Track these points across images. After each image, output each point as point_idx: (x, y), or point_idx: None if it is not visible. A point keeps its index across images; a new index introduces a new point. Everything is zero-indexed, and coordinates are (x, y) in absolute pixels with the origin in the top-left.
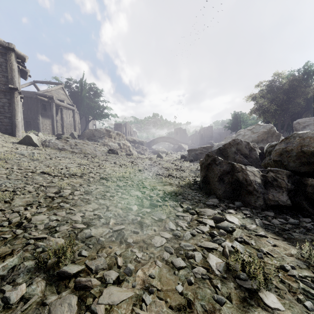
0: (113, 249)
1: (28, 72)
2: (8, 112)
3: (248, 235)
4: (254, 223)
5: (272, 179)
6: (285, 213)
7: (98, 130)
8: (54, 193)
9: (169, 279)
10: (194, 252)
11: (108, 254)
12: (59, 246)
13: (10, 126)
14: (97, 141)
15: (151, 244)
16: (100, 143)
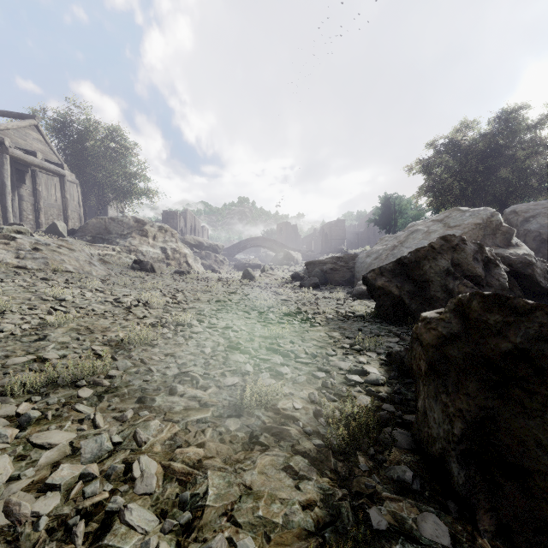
0: None
1: None
2: None
3: None
4: None
5: None
6: None
7: (118, 219)
8: None
9: None
10: None
11: None
12: None
13: None
14: (114, 243)
15: None
16: (120, 246)
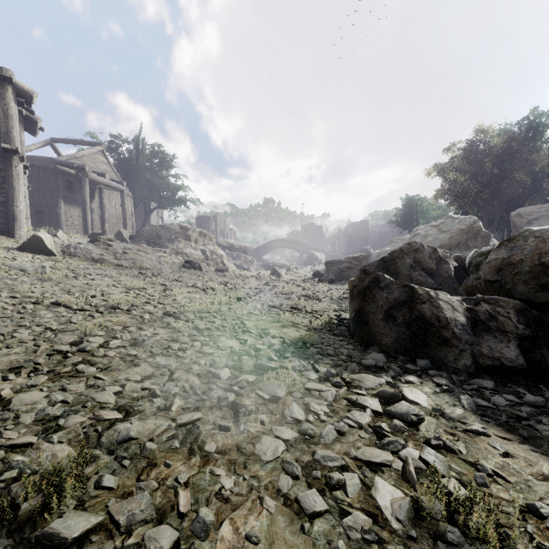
0: (172, 470)
1: (39, 122)
2: (1, 192)
3: (451, 430)
4: (458, 405)
5: (487, 316)
6: (513, 381)
7: (166, 226)
8: (69, 344)
9: (290, 545)
10: (343, 475)
11: (160, 483)
12: (51, 468)
13: (4, 219)
14: (164, 246)
15: (255, 455)
16: (170, 249)
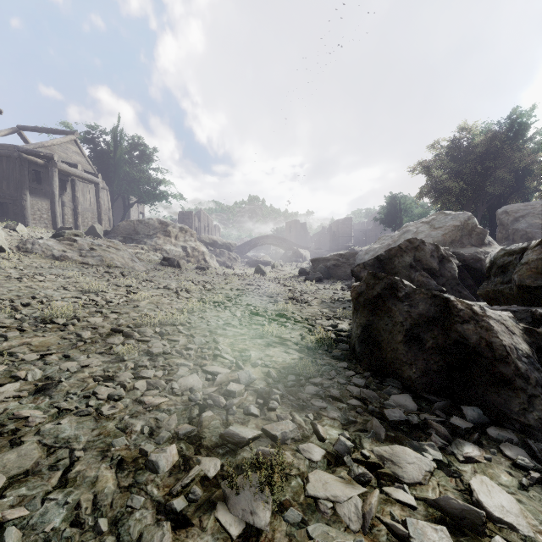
0: None
1: None
2: None
3: None
4: None
5: None
6: None
7: (144, 221)
8: None
9: None
10: None
11: None
12: None
13: None
14: (142, 243)
15: None
16: (148, 245)
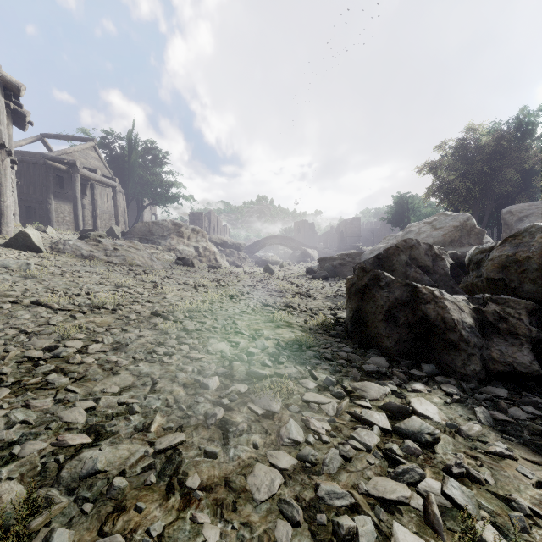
0: (144, 516)
1: (28, 116)
2: None
3: (471, 452)
4: (473, 419)
5: (496, 317)
6: (527, 388)
7: (159, 223)
8: (44, 349)
9: None
10: (354, 520)
11: (128, 536)
12: None
13: None
14: (157, 243)
15: (246, 492)
16: (162, 246)
